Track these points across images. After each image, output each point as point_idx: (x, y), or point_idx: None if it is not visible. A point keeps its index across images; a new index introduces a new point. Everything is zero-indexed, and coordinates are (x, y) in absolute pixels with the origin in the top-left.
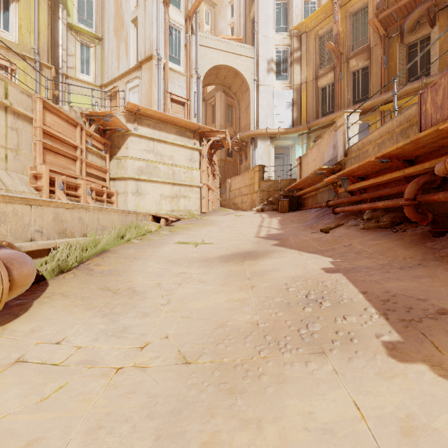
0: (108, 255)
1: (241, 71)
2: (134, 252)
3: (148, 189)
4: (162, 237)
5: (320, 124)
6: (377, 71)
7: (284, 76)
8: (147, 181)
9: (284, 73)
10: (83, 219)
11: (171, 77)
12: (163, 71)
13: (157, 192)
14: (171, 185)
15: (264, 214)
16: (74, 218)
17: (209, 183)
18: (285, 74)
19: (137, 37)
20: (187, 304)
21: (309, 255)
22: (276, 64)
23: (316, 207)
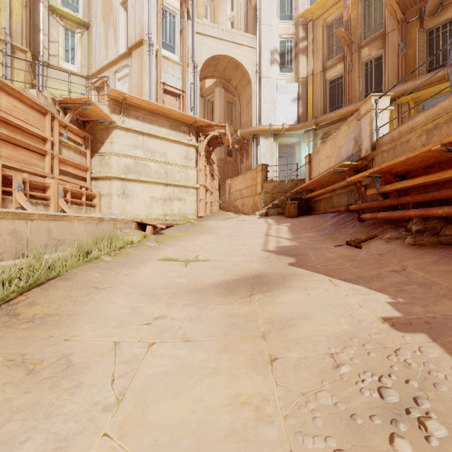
0: (57, 285)
1: (242, 62)
2: (99, 277)
3: (137, 190)
4: (144, 251)
5: (329, 119)
6: (393, 60)
7: (289, 68)
8: (135, 181)
9: (289, 65)
10: (20, 232)
11: (165, 66)
12: (155, 59)
13: (147, 194)
14: (163, 186)
15: (270, 219)
16: (1, 231)
17: (207, 183)
18: (290, 66)
19: (127, 22)
20: (153, 407)
21: (347, 285)
22: (280, 54)
23: (332, 212)
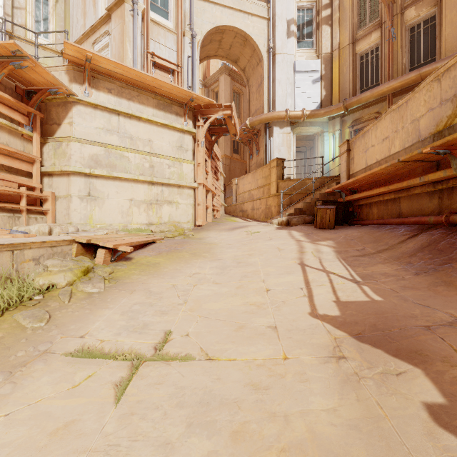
0: None
1: (252, 36)
2: None
3: (109, 190)
4: (61, 314)
5: (362, 100)
6: (453, 18)
7: (308, 43)
8: (106, 178)
9: (308, 39)
10: None
11: (155, 33)
12: (142, 23)
13: (124, 196)
14: (147, 185)
15: (296, 232)
16: None
17: (208, 182)
18: (310, 40)
19: None
20: None
21: None
22: (297, 26)
23: (402, 223)
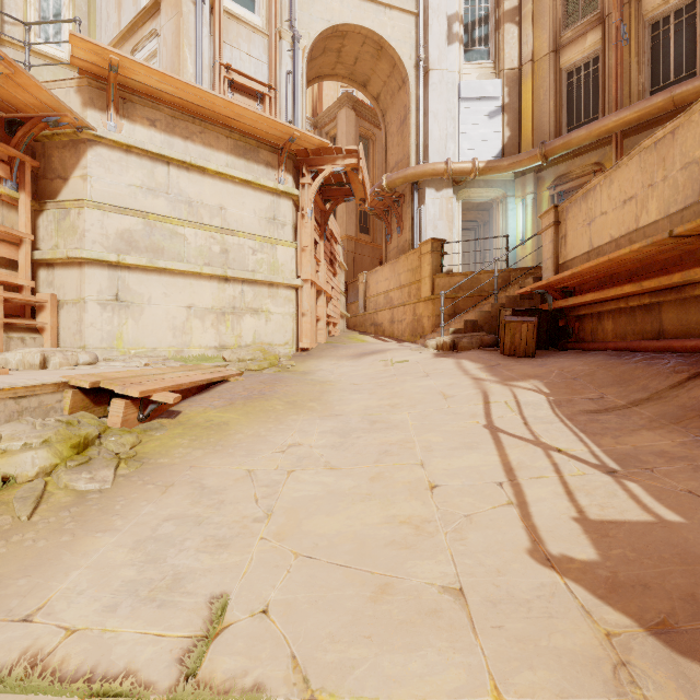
0: None
1: (391, 41)
2: None
3: (151, 291)
4: (1, 551)
5: (573, 143)
6: None
7: (482, 53)
8: (147, 270)
9: (482, 47)
10: None
11: (232, 33)
12: (211, 17)
13: (177, 300)
14: (217, 282)
15: (470, 362)
16: None
17: (320, 278)
18: (485, 48)
19: None
20: None
21: None
22: (464, 26)
23: (667, 349)
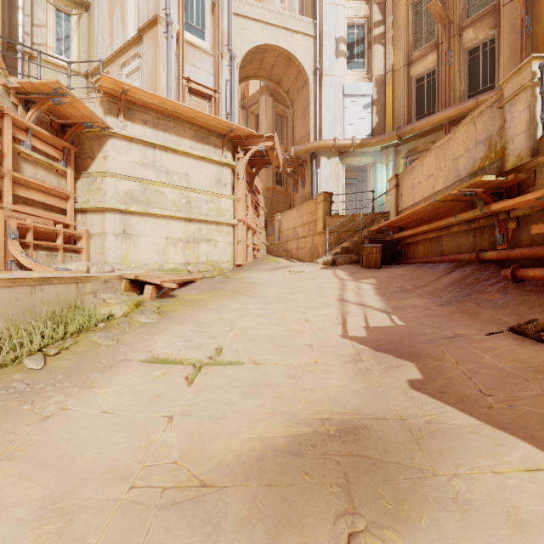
0: None
1: (297, 55)
2: None
3: (144, 228)
4: (126, 337)
5: (417, 129)
6: (512, 42)
7: (359, 63)
8: (142, 215)
9: (359, 59)
10: None
11: (190, 55)
12: (176, 45)
13: (159, 234)
14: (184, 222)
15: (341, 271)
16: None
17: (249, 219)
18: (361, 60)
19: None
20: None
21: None
22: (347, 45)
23: (443, 261)
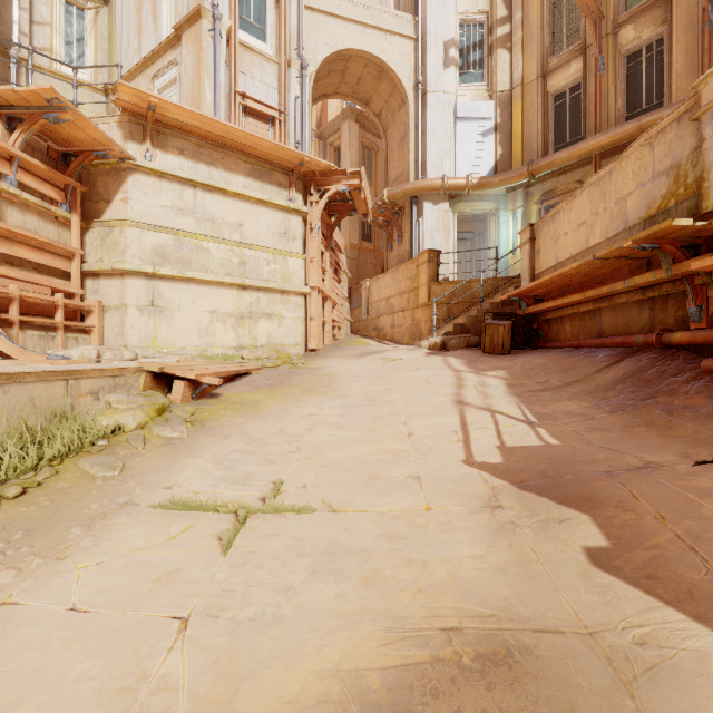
0: None
1: (392, 64)
2: None
3: (181, 298)
4: (136, 462)
5: (556, 163)
6: (689, 42)
7: (476, 75)
8: (177, 280)
9: (477, 70)
10: None
11: (246, 62)
12: (227, 49)
13: (202, 306)
14: (236, 290)
15: (454, 358)
16: None
17: (326, 286)
18: (479, 71)
19: None
20: None
21: None
22: (460, 50)
23: (603, 345)
